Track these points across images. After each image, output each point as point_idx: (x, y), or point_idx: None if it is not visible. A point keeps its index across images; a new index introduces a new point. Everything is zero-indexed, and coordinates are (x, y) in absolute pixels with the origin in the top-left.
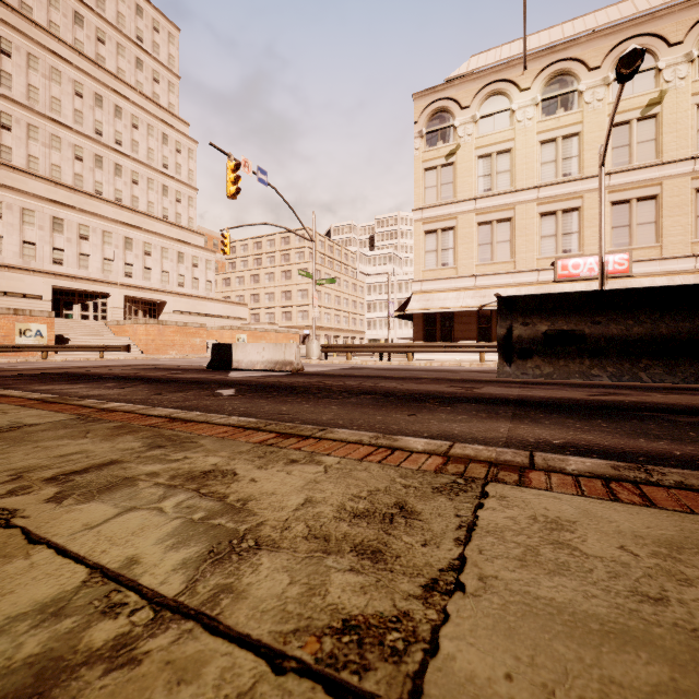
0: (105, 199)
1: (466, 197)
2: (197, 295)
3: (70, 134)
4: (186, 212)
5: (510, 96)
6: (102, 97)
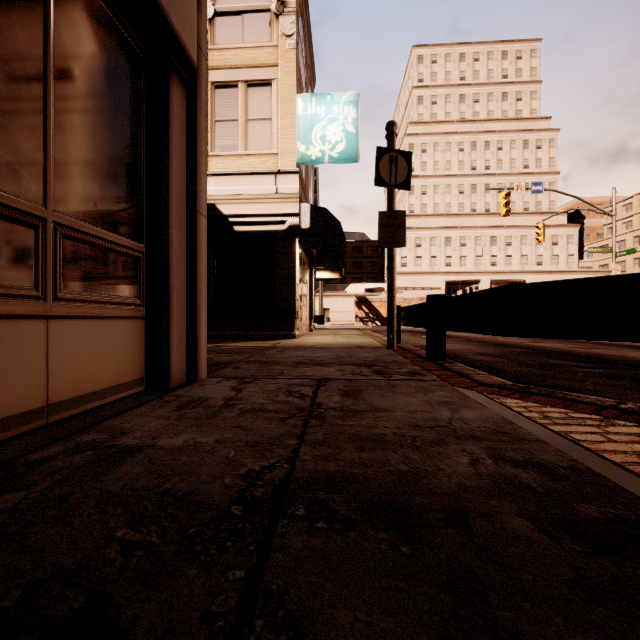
0: (477, 213)
1: None
2: (556, 270)
3: (456, 180)
4: (546, 198)
5: None
6: (475, 142)
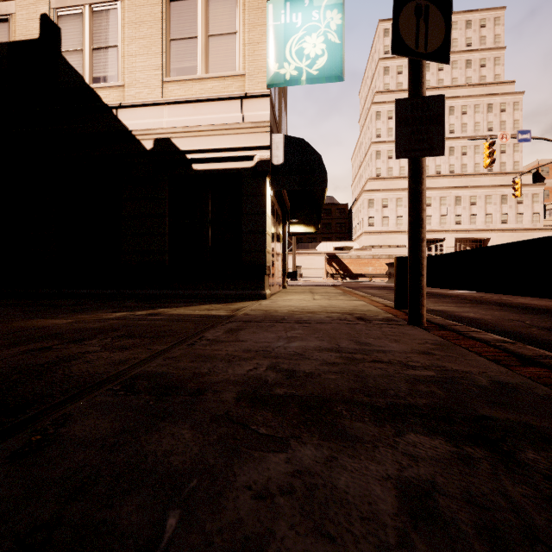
0: (441, 175)
1: None
2: (521, 228)
3: None
4: (510, 159)
5: None
6: None
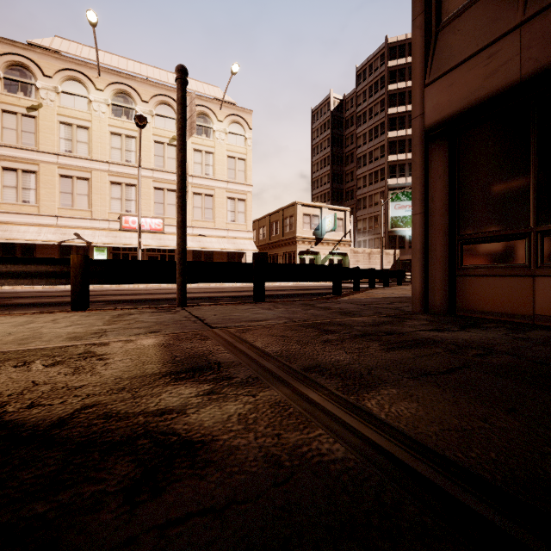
0: None
1: (49, 150)
2: None
3: None
4: None
5: (88, 88)
6: None
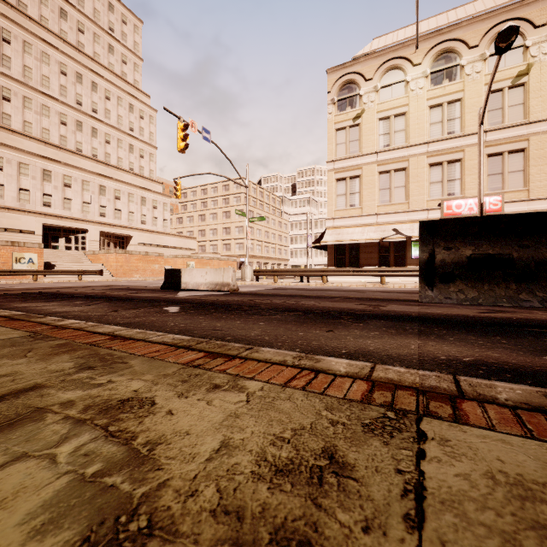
0: (84, 155)
1: (370, 151)
2: (156, 231)
3: (57, 104)
4: (147, 165)
5: (405, 70)
6: (81, 75)
